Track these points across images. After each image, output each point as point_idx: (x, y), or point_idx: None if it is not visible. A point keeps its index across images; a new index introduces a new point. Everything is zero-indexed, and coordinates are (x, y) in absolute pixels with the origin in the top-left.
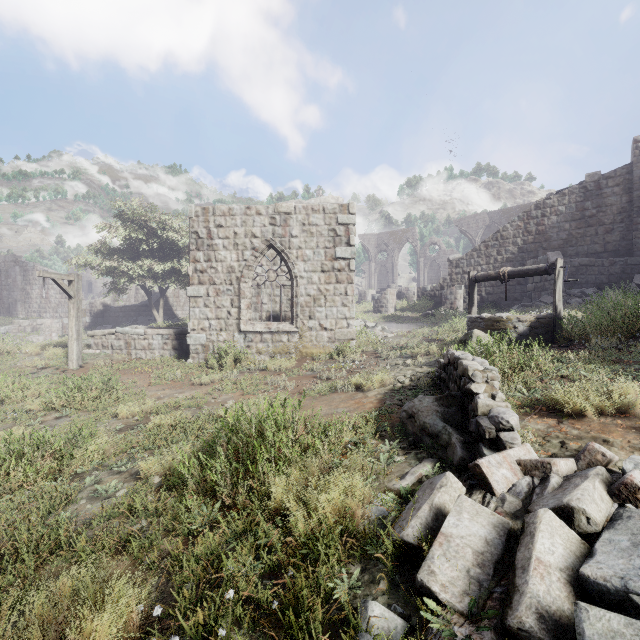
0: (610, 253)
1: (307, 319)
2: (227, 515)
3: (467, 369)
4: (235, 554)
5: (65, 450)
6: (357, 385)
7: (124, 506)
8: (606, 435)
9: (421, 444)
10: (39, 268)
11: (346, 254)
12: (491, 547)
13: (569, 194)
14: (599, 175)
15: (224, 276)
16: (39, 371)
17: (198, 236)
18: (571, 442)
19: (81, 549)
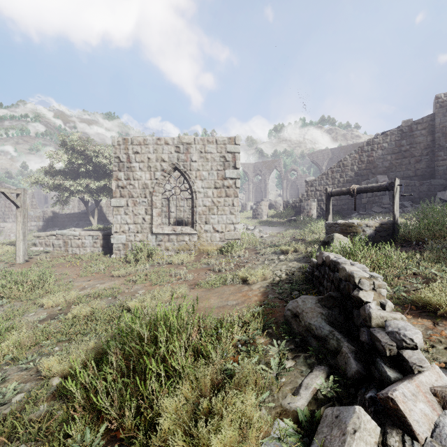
0: (419, 177)
1: (204, 224)
2: None
3: (353, 276)
4: None
5: None
6: (243, 279)
7: (8, 423)
8: None
9: (309, 347)
10: (3, 185)
11: (233, 175)
12: None
13: (390, 135)
14: (411, 121)
15: (140, 191)
16: None
17: (120, 160)
18: None
19: None
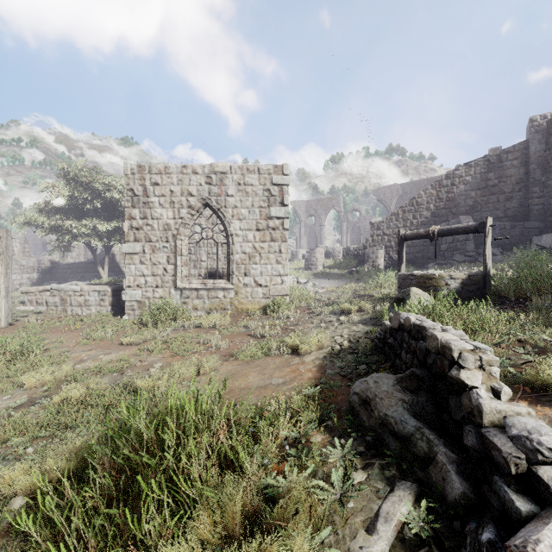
0: (510, 218)
1: (242, 276)
2: None
3: (450, 348)
4: None
5: None
6: (293, 347)
7: None
8: None
9: (386, 451)
10: None
11: (280, 213)
12: None
13: (475, 166)
14: (500, 150)
15: (160, 233)
16: None
17: (134, 193)
18: None
19: None
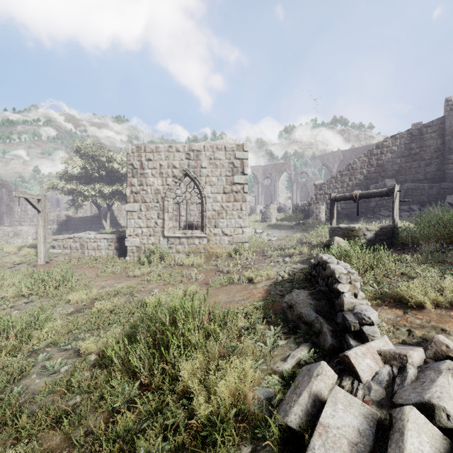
0: (429, 180)
1: (213, 227)
2: (143, 396)
3: (334, 272)
4: (146, 436)
5: (25, 332)
6: (249, 278)
7: (64, 382)
8: (443, 325)
9: (299, 330)
10: (20, 189)
11: (241, 180)
12: (363, 438)
13: (400, 138)
14: (421, 124)
15: (152, 196)
16: (15, 266)
17: (133, 167)
18: (416, 330)
19: (23, 425)
